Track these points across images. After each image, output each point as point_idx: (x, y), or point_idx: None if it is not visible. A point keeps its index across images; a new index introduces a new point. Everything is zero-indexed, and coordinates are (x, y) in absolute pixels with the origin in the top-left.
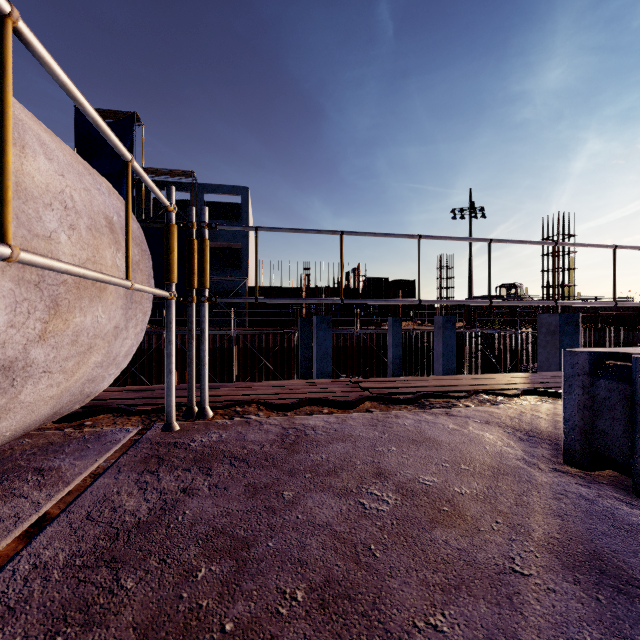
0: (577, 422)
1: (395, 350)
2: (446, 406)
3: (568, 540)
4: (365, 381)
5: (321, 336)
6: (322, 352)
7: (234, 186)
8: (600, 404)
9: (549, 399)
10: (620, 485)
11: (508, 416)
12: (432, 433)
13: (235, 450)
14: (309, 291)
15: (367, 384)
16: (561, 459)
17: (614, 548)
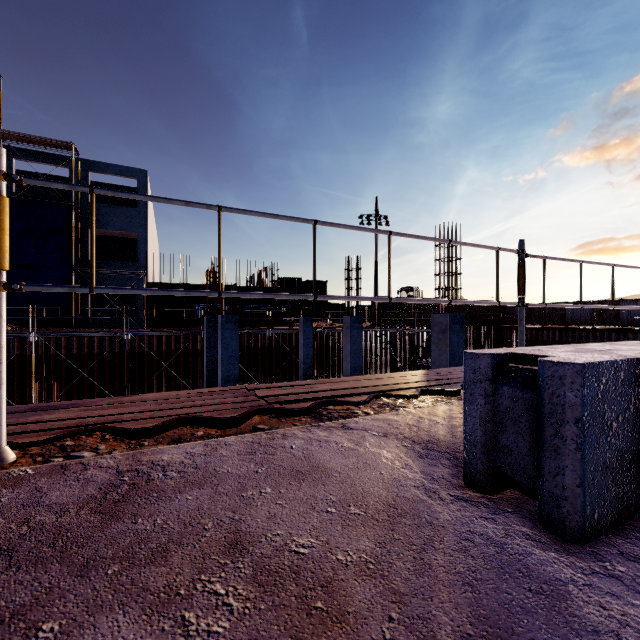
0: (479, 437)
1: (307, 350)
2: (345, 415)
3: (484, 637)
4: (263, 388)
5: (227, 337)
6: (228, 354)
7: (129, 167)
8: (503, 416)
9: (444, 398)
10: (525, 512)
11: (407, 424)
12: (322, 457)
13: (5, 530)
14: (216, 289)
15: (264, 391)
16: (462, 480)
17: (540, 639)
